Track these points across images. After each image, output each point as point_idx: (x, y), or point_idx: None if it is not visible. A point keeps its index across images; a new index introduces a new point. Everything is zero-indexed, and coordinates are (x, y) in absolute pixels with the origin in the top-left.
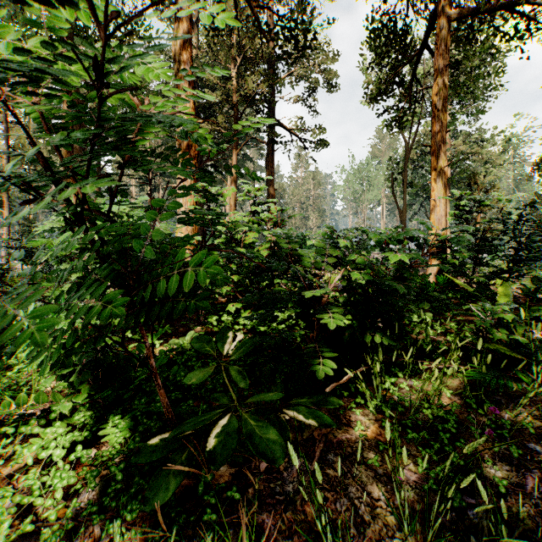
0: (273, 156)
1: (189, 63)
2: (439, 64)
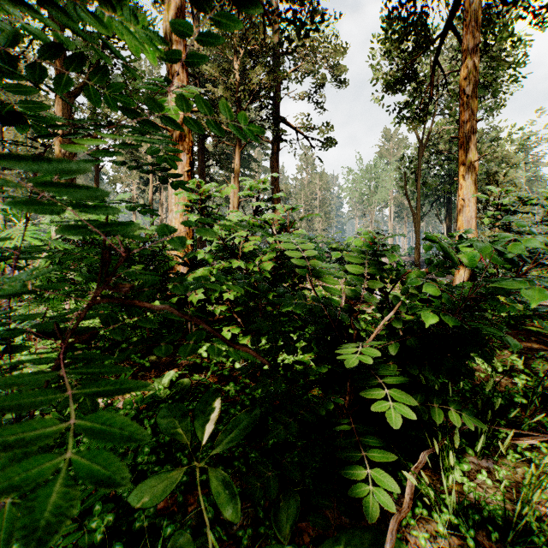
0: (278, 155)
1: (182, 42)
2: (468, 44)
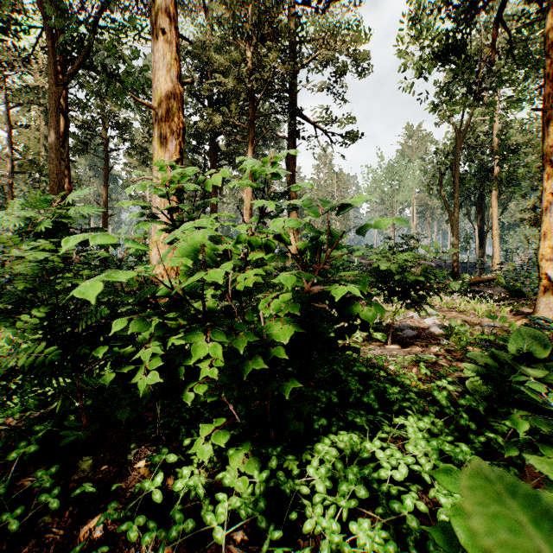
0: None
1: None
2: None
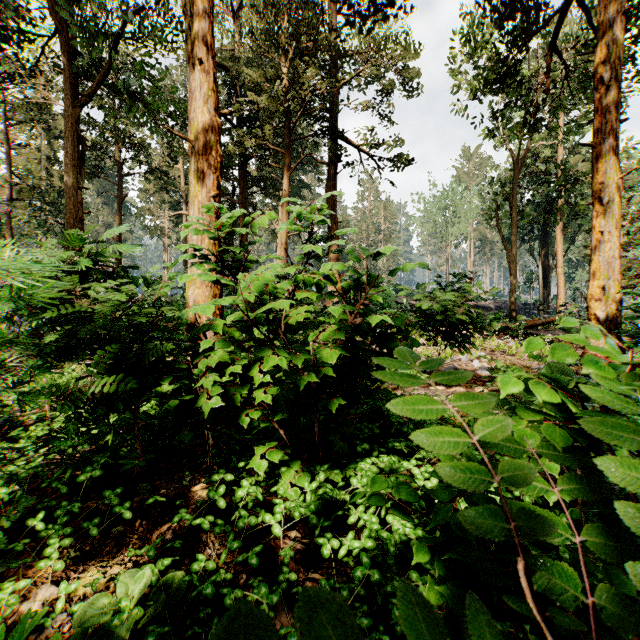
0: (335, 179)
1: (206, 18)
2: (609, 11)
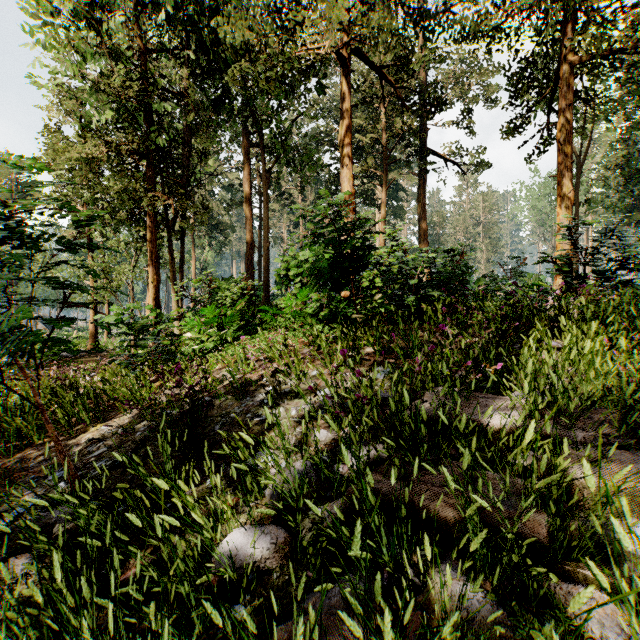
0: (424, 187)
1: (349, 146)
2: (562, 104)
